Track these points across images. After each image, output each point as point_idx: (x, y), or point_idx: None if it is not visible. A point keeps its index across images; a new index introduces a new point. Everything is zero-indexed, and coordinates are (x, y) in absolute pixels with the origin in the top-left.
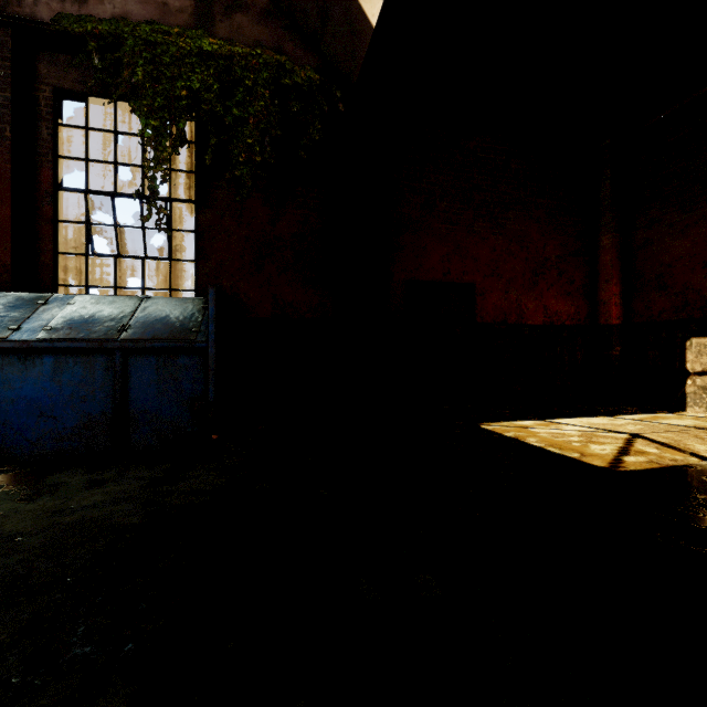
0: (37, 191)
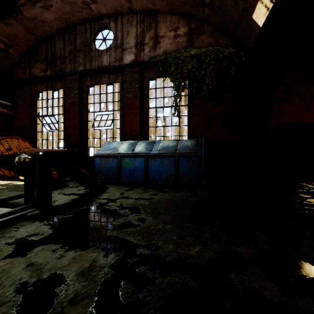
0: (144, 110)
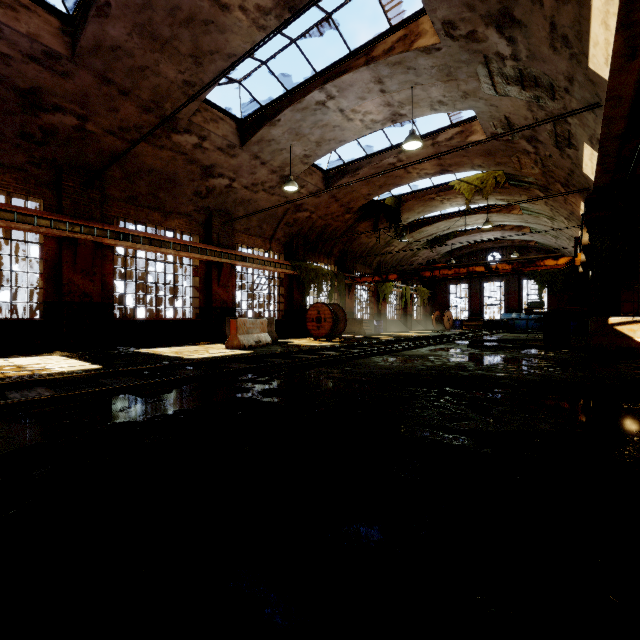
0: (520, 296)
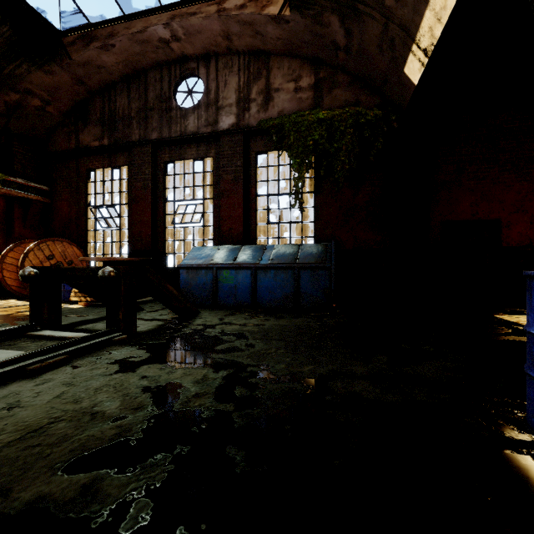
0: (249, 198)
